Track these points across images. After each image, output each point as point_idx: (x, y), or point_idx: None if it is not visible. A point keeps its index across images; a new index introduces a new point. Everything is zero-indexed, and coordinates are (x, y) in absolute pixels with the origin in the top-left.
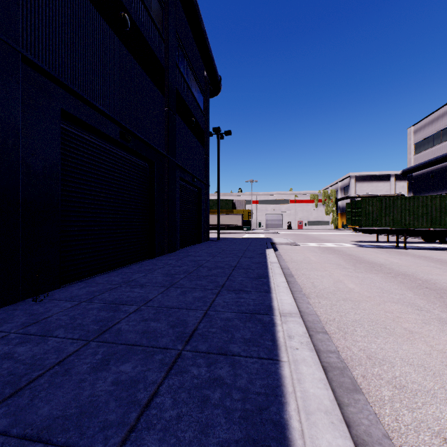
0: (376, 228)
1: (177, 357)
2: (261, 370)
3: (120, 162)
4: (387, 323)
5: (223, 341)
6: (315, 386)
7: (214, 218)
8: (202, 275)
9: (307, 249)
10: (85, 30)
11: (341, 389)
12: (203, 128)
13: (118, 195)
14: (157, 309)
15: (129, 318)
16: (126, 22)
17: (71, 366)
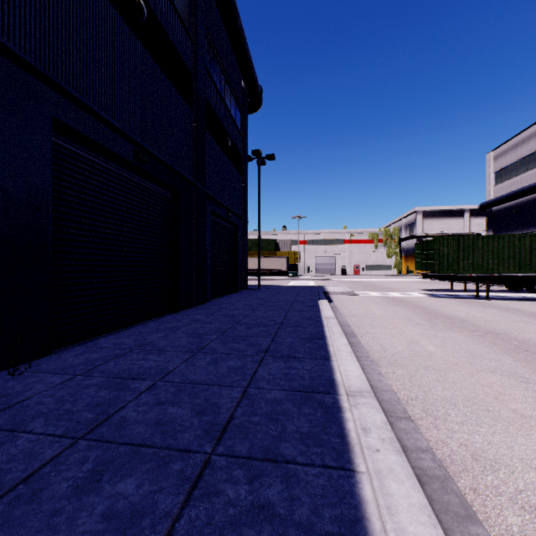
0: (452, 273)
1: (204, 467)
2: (329, 489)
3: (134, 190)
4: (489, 403)
5: (271, 438)
6: (415, 520)
7: (253, 261)
8: (240, 335)
9: (368, 300)
10: (86, 15)
11: (447, 516)
12: (240, 151)
13: (131, 233)
14: (178, 386)
15: (139, 400)
16: (141, 10)
17: (44, 484)
